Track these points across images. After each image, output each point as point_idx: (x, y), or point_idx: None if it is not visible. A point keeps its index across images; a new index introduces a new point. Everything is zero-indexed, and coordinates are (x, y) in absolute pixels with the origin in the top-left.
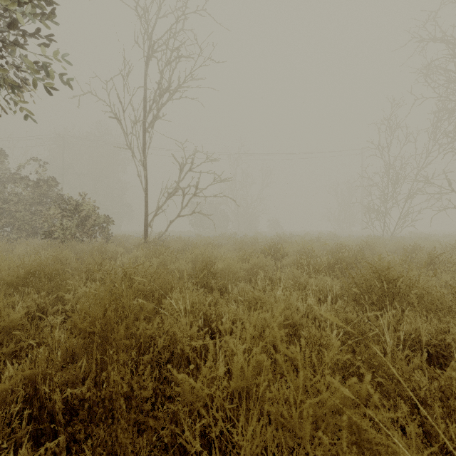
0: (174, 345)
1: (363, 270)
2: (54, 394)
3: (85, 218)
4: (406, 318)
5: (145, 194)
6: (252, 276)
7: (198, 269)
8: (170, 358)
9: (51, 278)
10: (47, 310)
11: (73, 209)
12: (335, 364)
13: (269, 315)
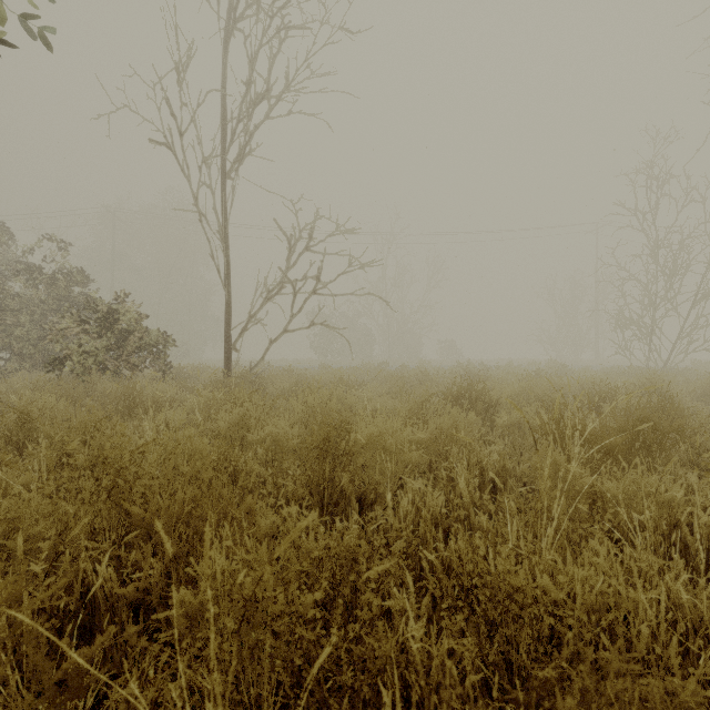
0: None
1: None
2: None
3: (123, 335)
4: None
5: (226, 291)
6: (433, 454)
7: (308, 449)
8: None
9: None
10: None
11: (102, 320)
12: None
13: None
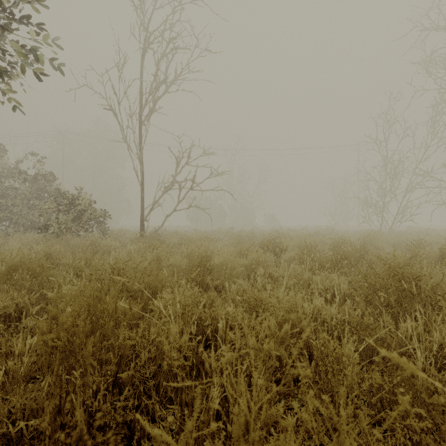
0: (162, 357)
1: (374, 267)
2: (5, 426)
3: (81, 212)
4: (434, 324)
5: (141, 187)
6: (250, 271)
7: (193, 265)
8: (157, 371)
9: (36, 275)
10: (27, 310)
11: (69, 203)
12: (351, 379)
13: (273, 321)
